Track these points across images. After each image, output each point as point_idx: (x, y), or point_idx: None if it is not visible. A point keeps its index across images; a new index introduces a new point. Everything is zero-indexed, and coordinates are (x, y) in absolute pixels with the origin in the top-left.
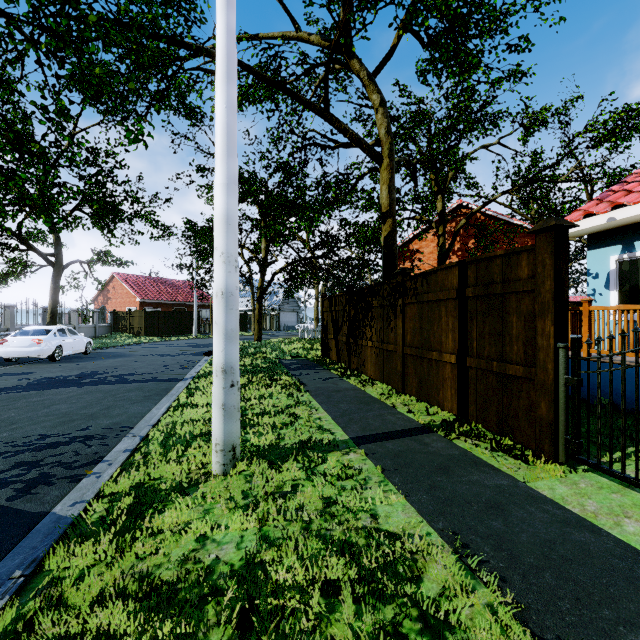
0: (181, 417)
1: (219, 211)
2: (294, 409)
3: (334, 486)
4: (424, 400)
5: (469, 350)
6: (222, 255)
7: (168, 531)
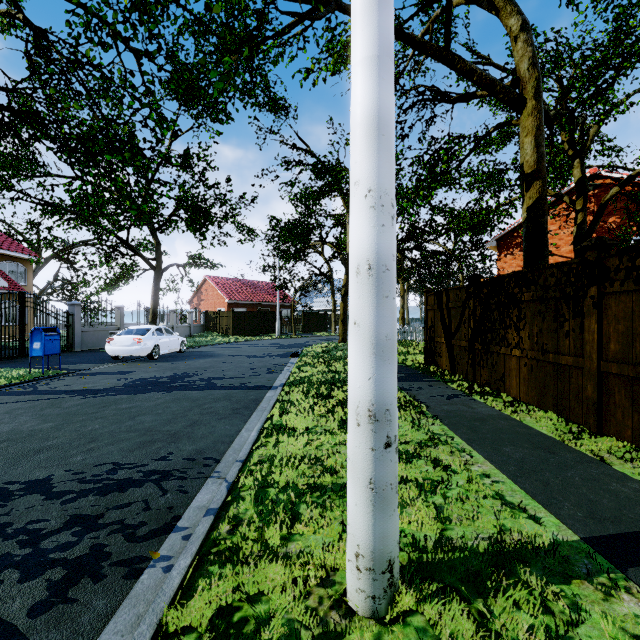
0: (278, 452)
1: (362, 111)
2: (432, 450)
3: None
4: None
5: None
6: (368, 194)
7: None
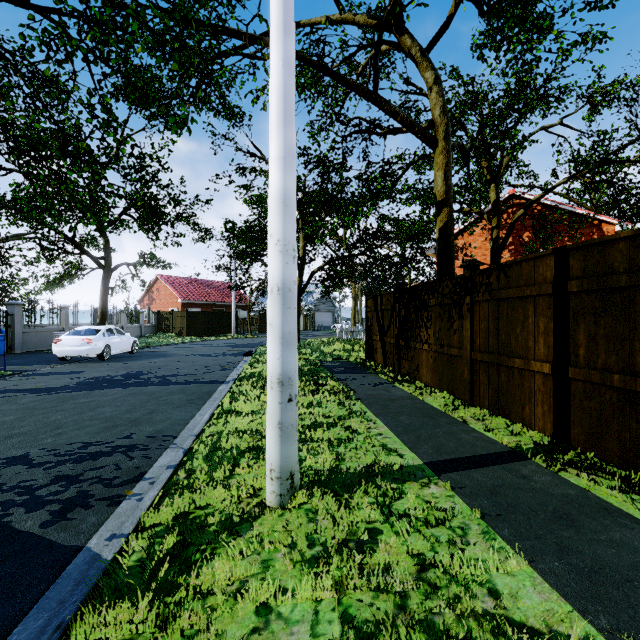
0: (226, 427)
1: (274, 190)
2: (348, 421)
3: (423, 536)
4: (501, 415)
5: (572, 358)
6: (278, 243)
7: (220, 592)
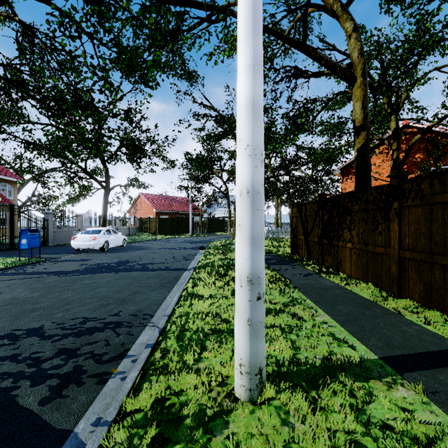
0: (192, 310)
1: (244, 97)
2: (292, 308)
3: None
4: (435, 308)
5: None
6: (247, 147)
7: None
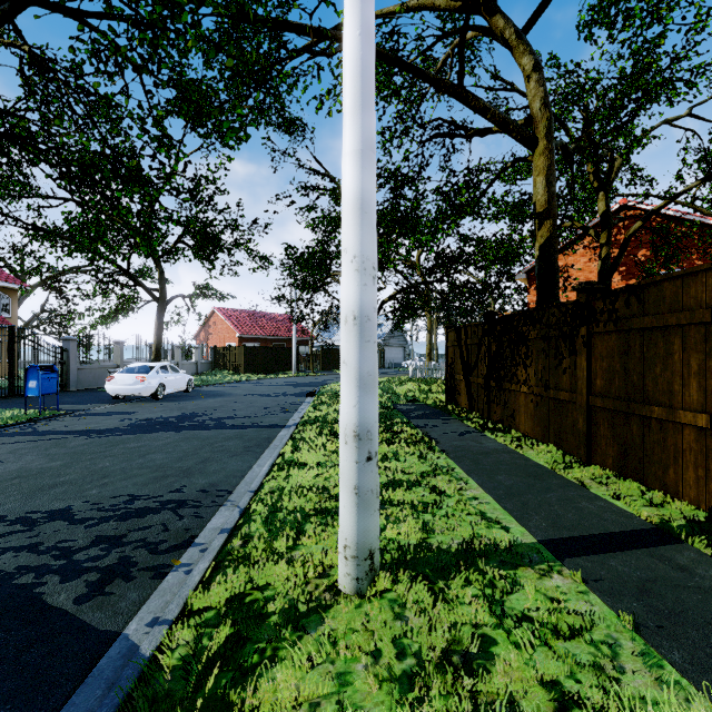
0: (288, 483)
1: (349, 193)
2: (433, 479)
3: (555, 653)
4: (632, 478)
5: None
6: (354, 259)
7: None
